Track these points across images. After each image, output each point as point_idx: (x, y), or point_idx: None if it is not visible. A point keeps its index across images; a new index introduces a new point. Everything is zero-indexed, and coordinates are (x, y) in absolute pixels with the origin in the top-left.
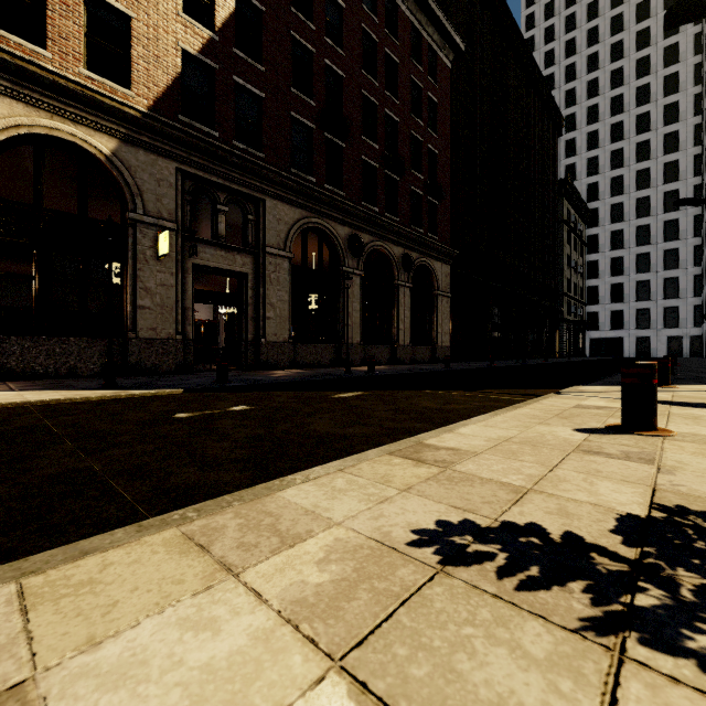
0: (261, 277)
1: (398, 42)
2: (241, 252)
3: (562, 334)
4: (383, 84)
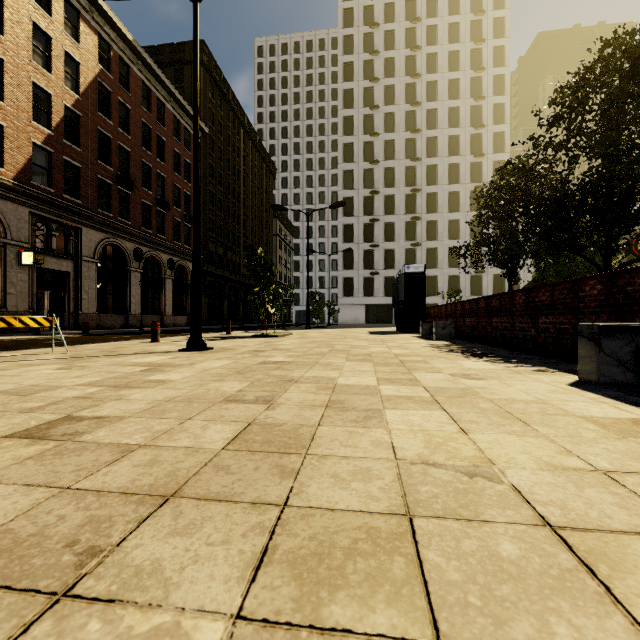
0: (79, 274)
1: (165, 127)
2: (66, 259)
3: None
4: (155, 154)
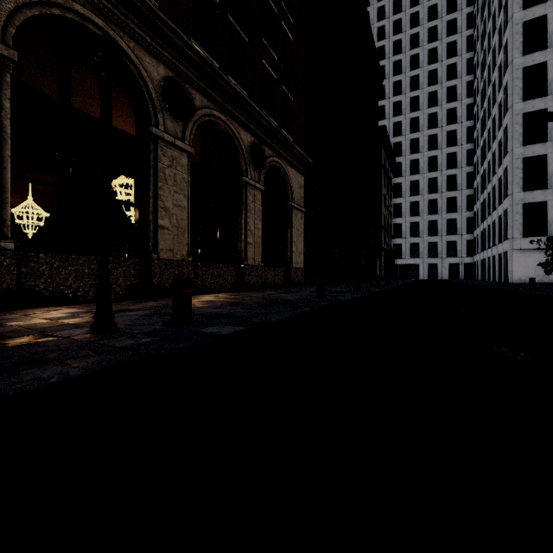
0: None
1: None
2: None
3: (381, 260)
4: None
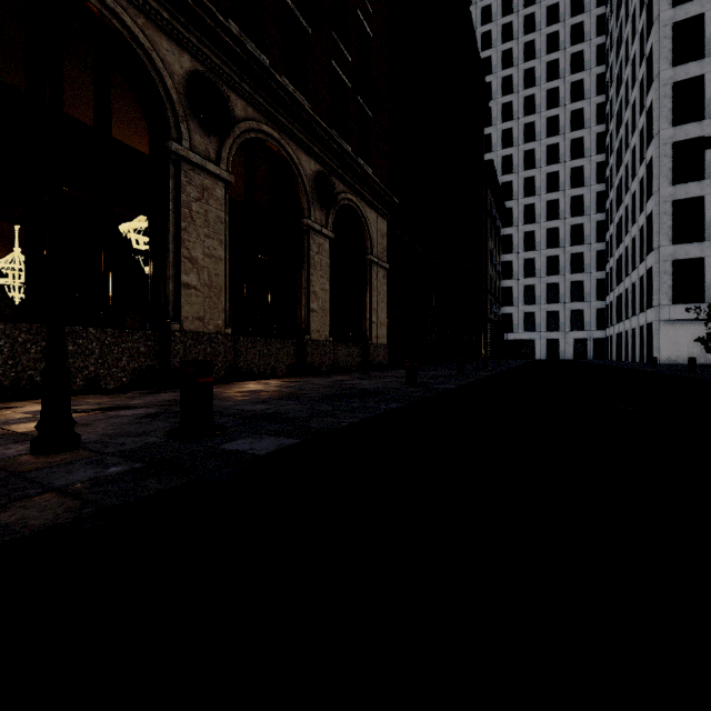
0: None
1: None
2: None
3: (486, 335)
4: None
